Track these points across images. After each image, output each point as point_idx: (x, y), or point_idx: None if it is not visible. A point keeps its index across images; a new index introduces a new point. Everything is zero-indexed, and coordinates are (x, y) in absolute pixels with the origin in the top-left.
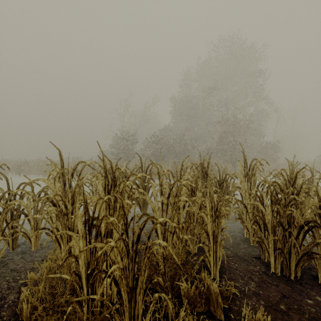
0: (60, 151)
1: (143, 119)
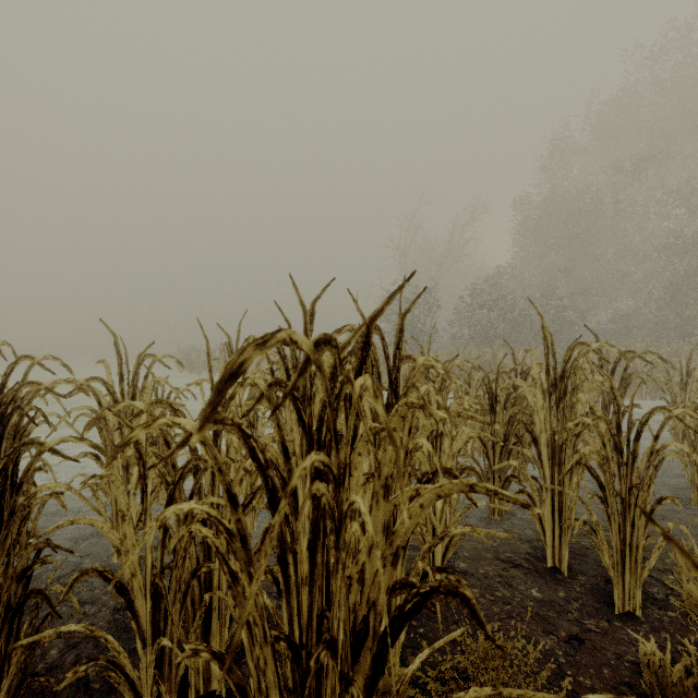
0: (543, 320)
1: (447, 255)
